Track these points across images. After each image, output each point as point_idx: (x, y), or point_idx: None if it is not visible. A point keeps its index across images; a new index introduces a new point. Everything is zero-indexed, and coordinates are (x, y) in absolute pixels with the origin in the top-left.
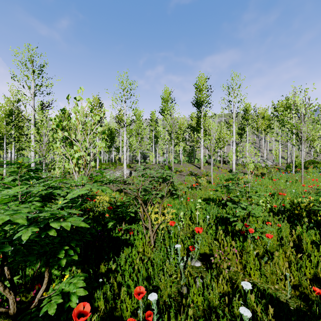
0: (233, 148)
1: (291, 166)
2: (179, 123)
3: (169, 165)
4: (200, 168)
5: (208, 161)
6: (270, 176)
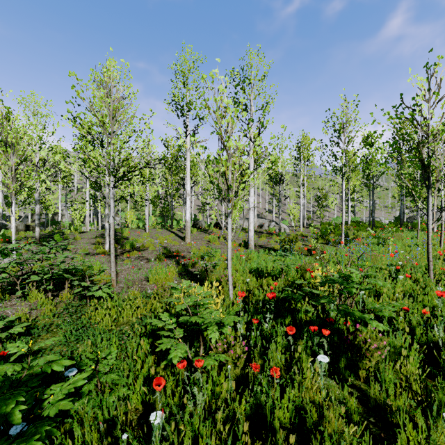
0: (250, 200)
1: (327, 232)
2: (131, 115)
3: (120, 232)
4: (186, 240)
5: (196, 224)
6: (323, 254)
